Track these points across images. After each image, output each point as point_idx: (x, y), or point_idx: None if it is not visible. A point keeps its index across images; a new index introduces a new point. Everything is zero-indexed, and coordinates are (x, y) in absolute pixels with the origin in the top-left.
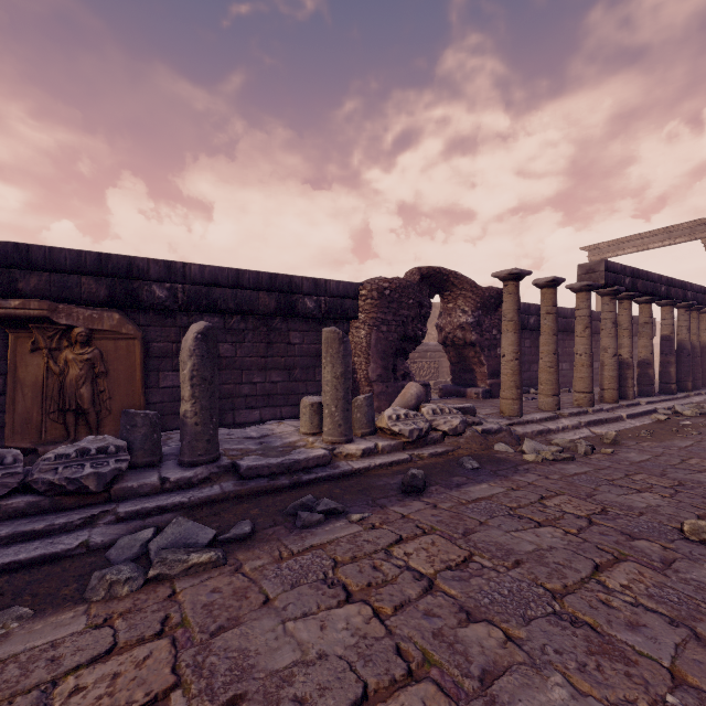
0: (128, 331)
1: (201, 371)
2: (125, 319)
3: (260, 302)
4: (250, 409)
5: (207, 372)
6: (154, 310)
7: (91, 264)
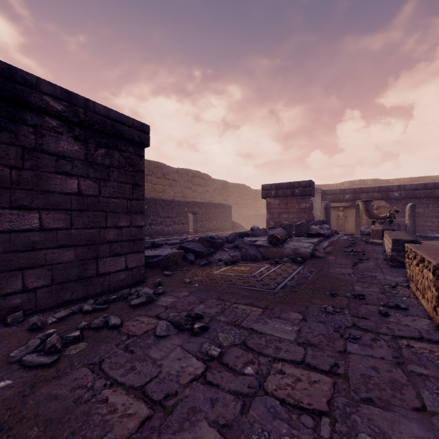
0: (387, 206)
1: (411, 214)
2: (386, 203)
3: (435, 193)
4: (431, 231)
5: (412, 214)
6: (394, 199)
7: (376, 189)
